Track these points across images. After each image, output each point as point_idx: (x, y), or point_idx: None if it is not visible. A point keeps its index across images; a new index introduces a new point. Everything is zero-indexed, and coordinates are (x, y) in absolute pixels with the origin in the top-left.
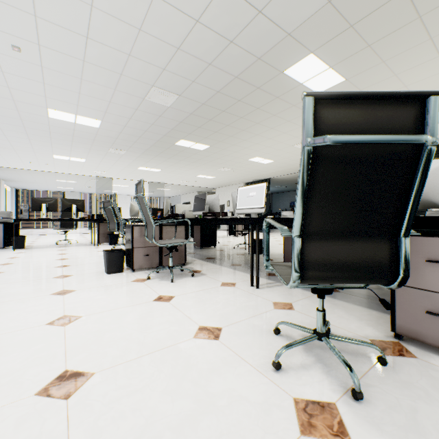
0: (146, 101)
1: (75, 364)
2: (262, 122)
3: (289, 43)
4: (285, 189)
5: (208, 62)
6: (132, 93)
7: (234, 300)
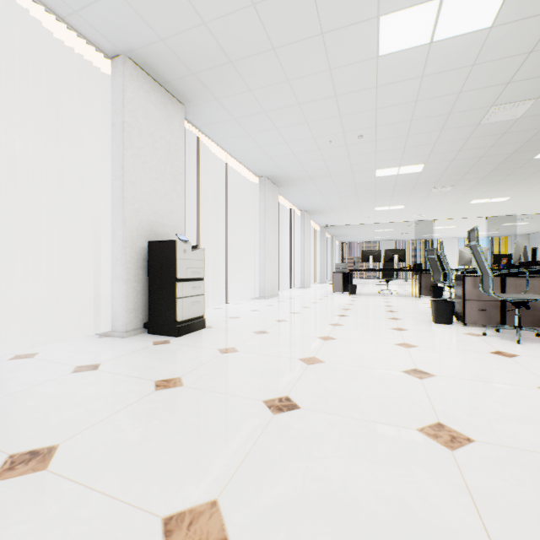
0: (481, 125)
1: (421, 368)
2: None
3: None
4: None
5: None
6: (462, 125)
7: None
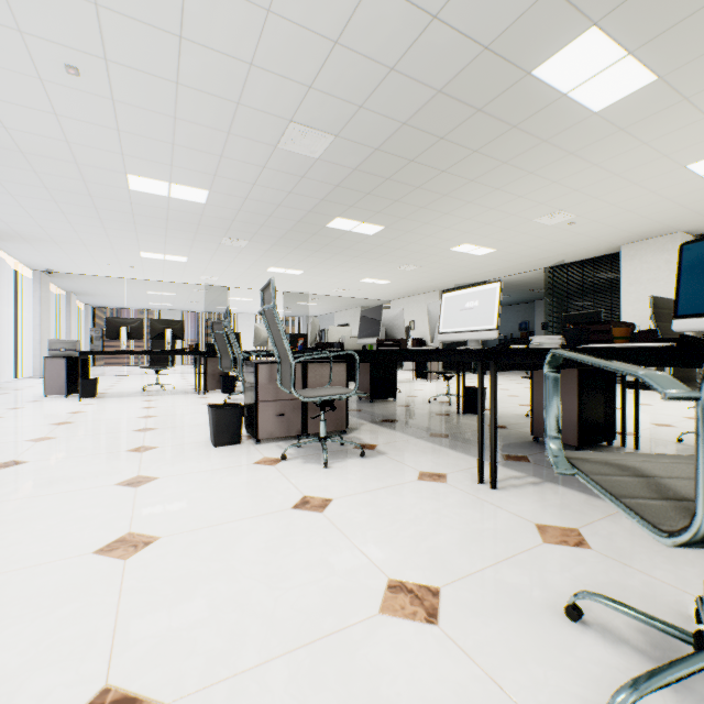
0: (279, 150)
1: (127, 671)
2: (480, 178)
3: (550, 8)
4: (511, 300)
5: (389, 64)
6: (257, 138)
7: (452, 514)
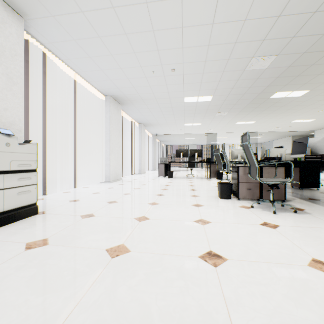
0: (246, 71)
1: (215, 249)
2: None
3: None
4: None
5: (313, 10)
6: (235, 69)
7: None
